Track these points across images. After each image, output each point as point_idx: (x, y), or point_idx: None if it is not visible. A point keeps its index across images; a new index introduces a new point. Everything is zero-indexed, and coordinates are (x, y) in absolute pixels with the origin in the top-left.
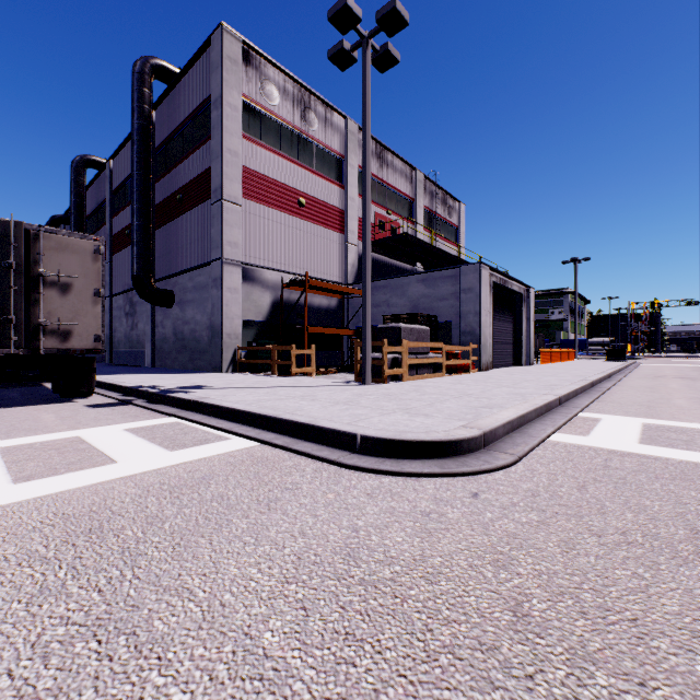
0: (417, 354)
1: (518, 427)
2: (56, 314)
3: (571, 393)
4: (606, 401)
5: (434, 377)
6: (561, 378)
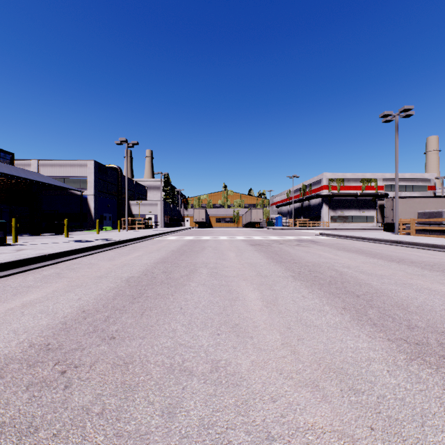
0: (431, 225)
1: (328, 235)
2: (387, 215)
3: (357, 237)
4: (353, 241)
5: (437, 237)
6: (419, 240)
